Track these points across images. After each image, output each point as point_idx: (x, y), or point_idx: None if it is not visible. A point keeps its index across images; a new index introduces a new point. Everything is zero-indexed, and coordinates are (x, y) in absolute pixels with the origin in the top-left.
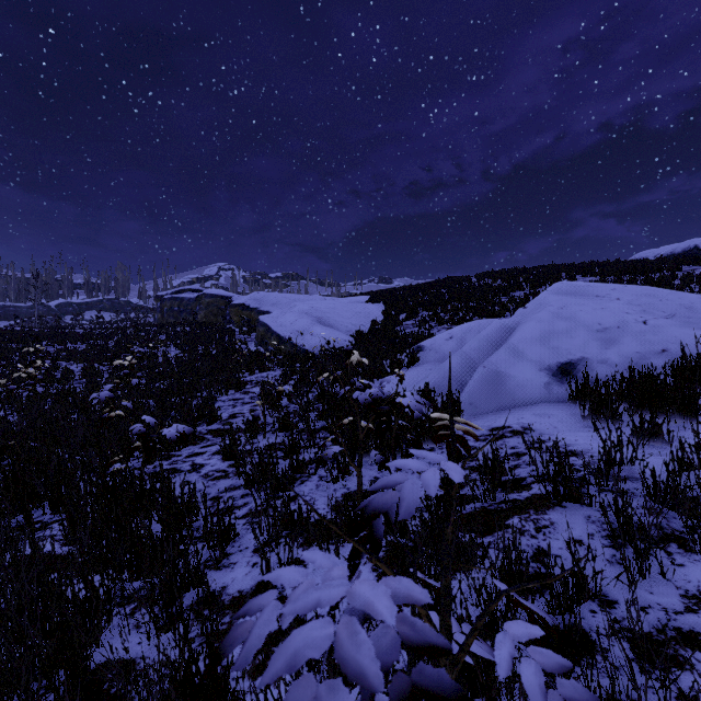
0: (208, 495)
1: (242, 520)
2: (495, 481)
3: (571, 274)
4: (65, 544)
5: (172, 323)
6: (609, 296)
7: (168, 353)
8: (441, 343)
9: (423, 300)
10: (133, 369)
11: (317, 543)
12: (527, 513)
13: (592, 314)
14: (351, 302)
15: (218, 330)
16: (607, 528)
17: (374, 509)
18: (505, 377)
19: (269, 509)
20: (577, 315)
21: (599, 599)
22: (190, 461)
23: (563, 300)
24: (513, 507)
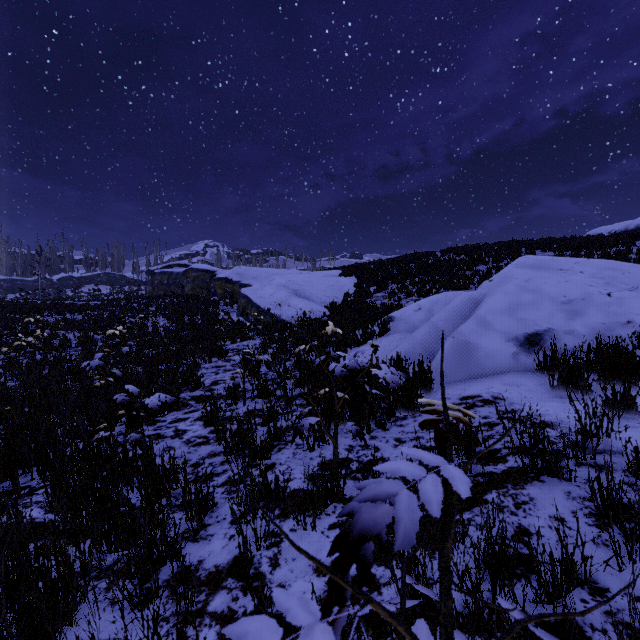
0: (189, 461)
1: (221, 489)
2: (471, 454)
3: (530, 249)
4: (49, 511)
5: (162, 295)
6: (572, 269)
7: (157, 323)
8: (411, 314)
9: (392, 274)
10: (124, 338)
11: (293, 516)
12: (505, 487)
13: (556, 287)
14: (325, 276)
15: (203, 301)
16: (589, 505)
17: (362, 530)
18: (474, 347)
19: (247, 478)
20: (542, 288)
21: (589, 586)
22: (173, 427)
23: (528, 273)
24: (490, 481)
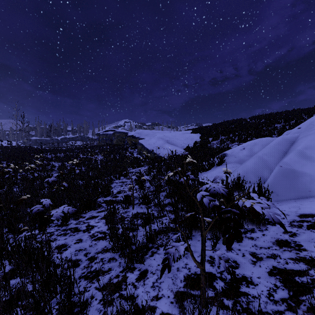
0: (88, 254)
1: (100, 294)
2: None
3: (309, 113)
4: None
5: (102, 145)
6: None
7: (97, 158)
8: (238, 152)
9: (221, 131)
10: (77, 165)
11: None
12: None
13: None
14: (183, 133)
15: (121, 147)
16: None
17: None
18: (299, 173)
19: (123, 285)
20: None
21: None
22: (86, 223)
23: None
24: None
